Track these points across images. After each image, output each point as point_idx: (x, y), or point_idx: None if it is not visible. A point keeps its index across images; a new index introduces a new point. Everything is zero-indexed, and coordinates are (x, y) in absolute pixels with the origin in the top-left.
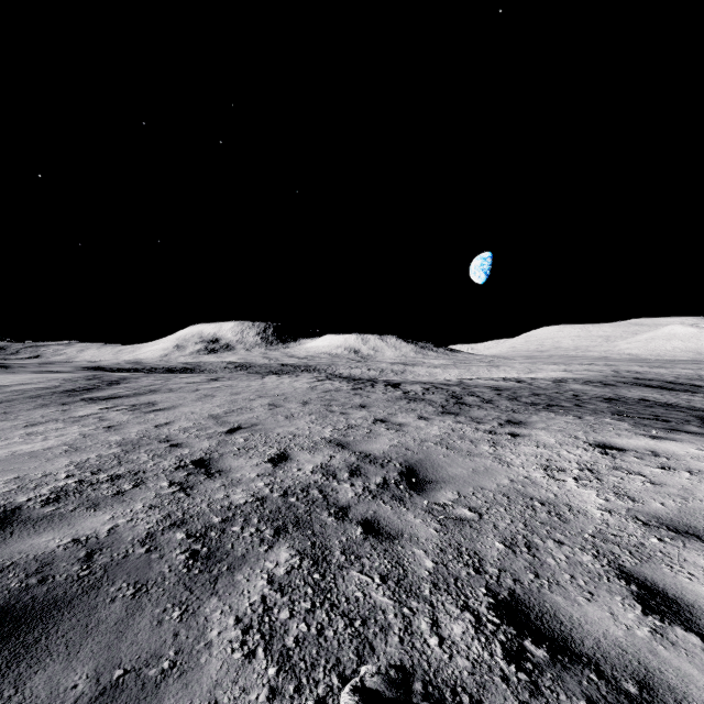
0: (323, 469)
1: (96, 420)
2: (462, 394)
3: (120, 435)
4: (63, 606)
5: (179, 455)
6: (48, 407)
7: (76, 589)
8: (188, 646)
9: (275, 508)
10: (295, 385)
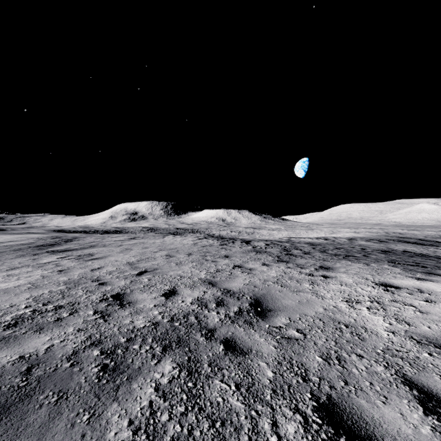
0: (199, 301)
1: (53, 266)
2: (290, 248)
3: (67, 276)
4: (2, 412)
5: (104, 291)
6: (24, 257)
7: (15, 397)
8: None
9: (164, 331)
10: (184, 242)
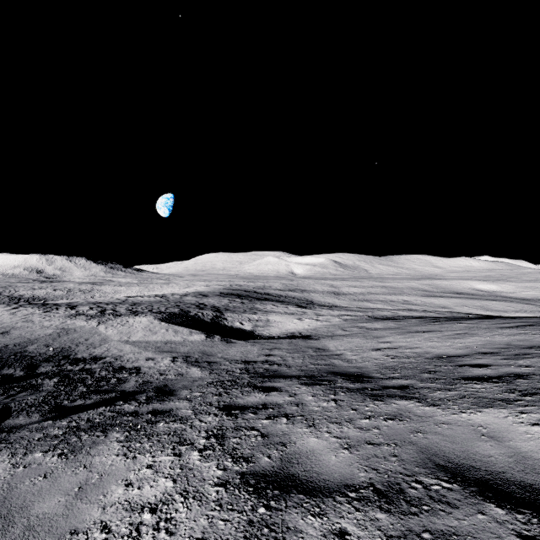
0: (39, 336)
1: None
2: (108, 309)
3: None
4: None
5: None
6: None
7: None
8: (25, 350)
9: (29, 342)
10: None
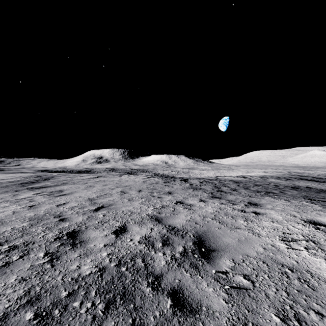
0: (146, 239)
1: (27, 201)
2: (220, 185)
3: (34, 212)
4: None
5: (61, 228)
6: (8, 193)
7: None
8: None
9: (110, 279)
10: (136, 180)
